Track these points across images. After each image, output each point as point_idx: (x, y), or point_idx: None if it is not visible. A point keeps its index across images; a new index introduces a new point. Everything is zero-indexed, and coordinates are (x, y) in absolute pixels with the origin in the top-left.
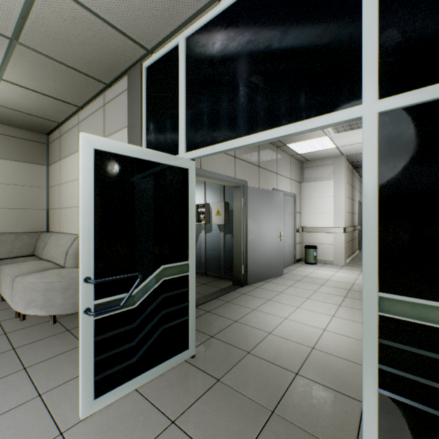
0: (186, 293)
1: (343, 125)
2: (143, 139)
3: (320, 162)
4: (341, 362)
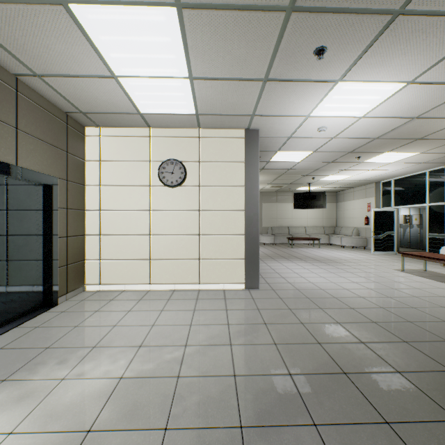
0: (393, 239)
1: None
2: (380, 201)
3: None
4: None
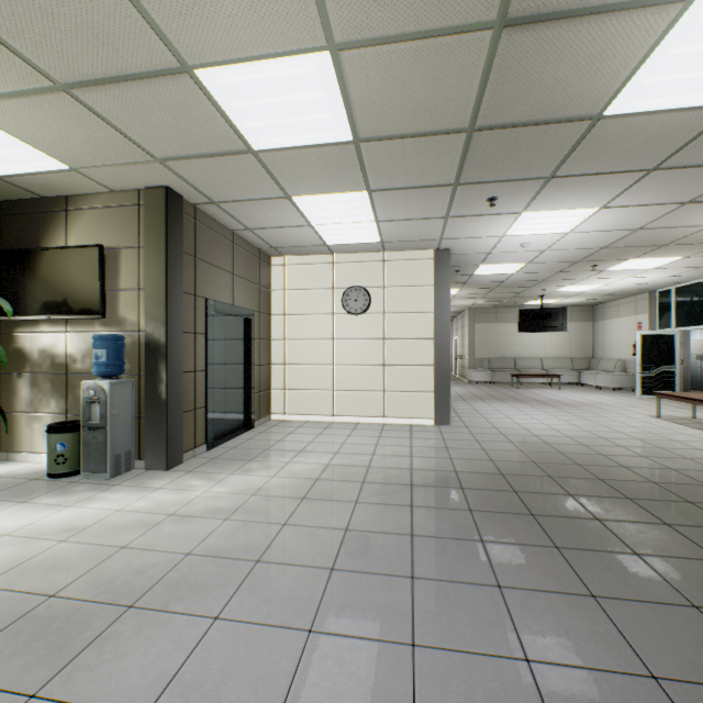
0: (673, 376)
1: None
2: (655, 320)
3: None
4: None
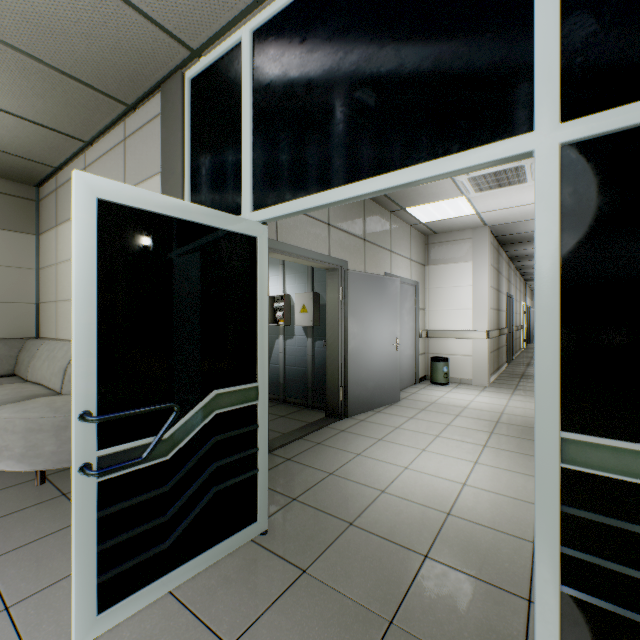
0: (254, 433)
1: (489, 180)
2: (185, 192)
3: (453, 236)
4: (492, 535)
